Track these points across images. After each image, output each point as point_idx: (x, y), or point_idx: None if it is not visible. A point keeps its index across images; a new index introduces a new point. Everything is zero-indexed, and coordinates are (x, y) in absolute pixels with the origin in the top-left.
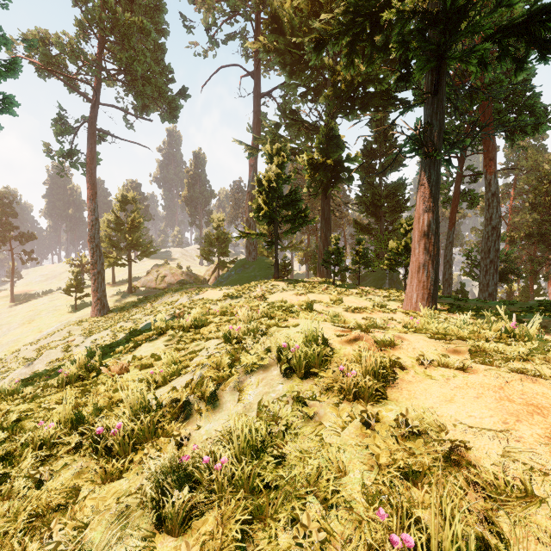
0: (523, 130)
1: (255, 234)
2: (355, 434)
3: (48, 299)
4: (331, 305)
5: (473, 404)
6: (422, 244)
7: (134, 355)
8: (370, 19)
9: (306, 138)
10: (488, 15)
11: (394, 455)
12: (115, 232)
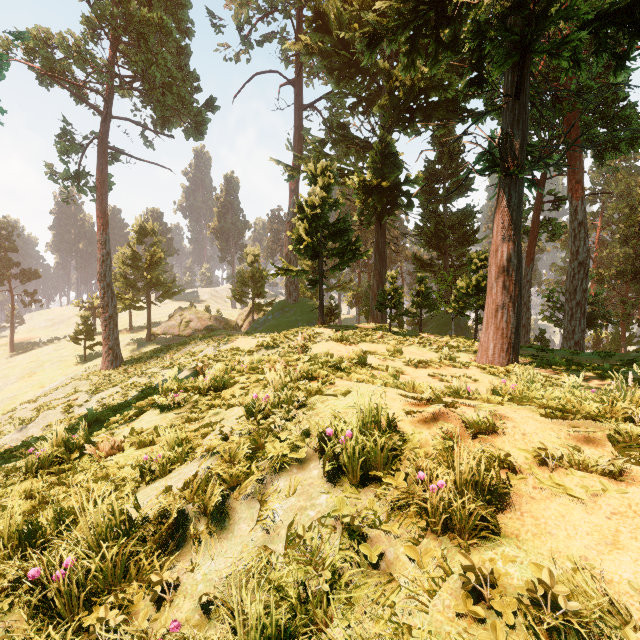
0: (616, 147)
1: (295, 271)
2: (453, 610)
3: (53, 348)
4: (388, 357)
5: None
6: (500, 283)
7: (133, 428)
8: (435, 8)
9: (357, 157)
10: None
11: None
12: (132, 270)
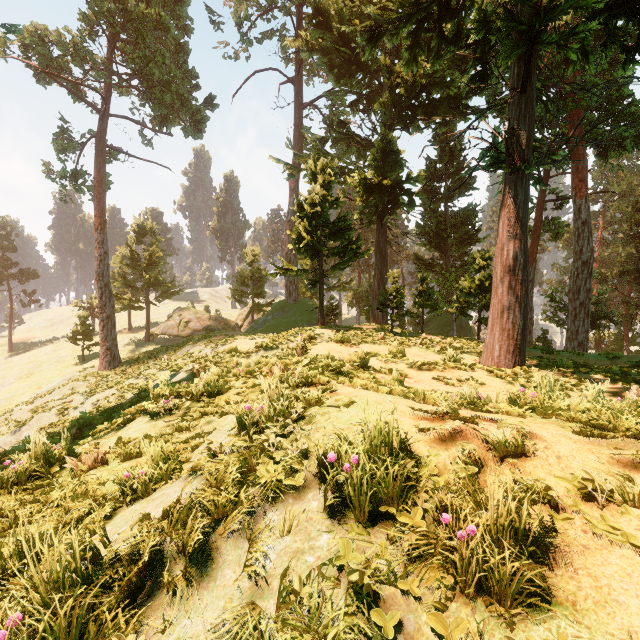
0: (621, 145)
1: (295, 270)
2: None
3: (52, 348)
4: (390, 360)
5: None
6: (506, 282)
7: (120, 437)
8: (438, 1)
9: (358, 155)
10: None
11: None
12: (131, 269)
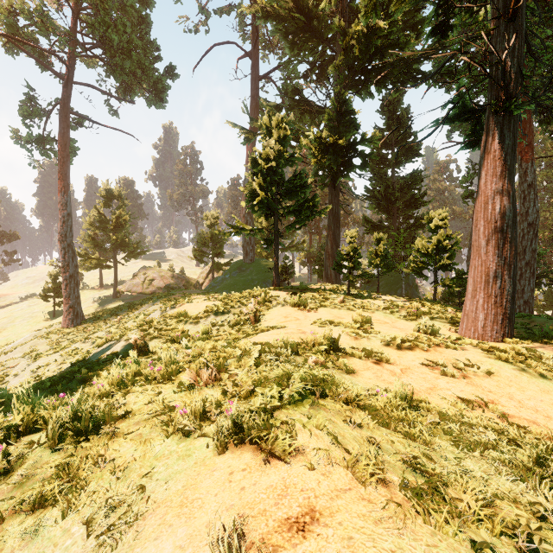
0: None
1: (249, 229)
2: None
3: (28, 304)
4: (360, 334)
5: None
6: (492, 241)
7: None
8: None
9: (311, 122)
10: None
11: None
12: (99, 231)
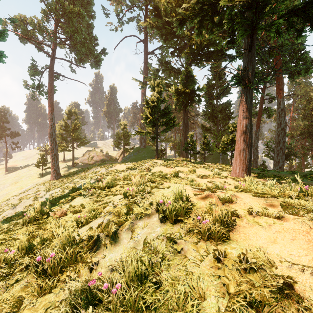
0: (299, 72)
1: (144, 132)
2: (209, 266)
3: (26, 170)
4: (188, 173)
5: (291, 245)
6: (242, 138)
7: (70, 205)
8: (211, 7)
9: (174, 77)
10: (282, 2)
11: (240, 287)
12: (65, 132)
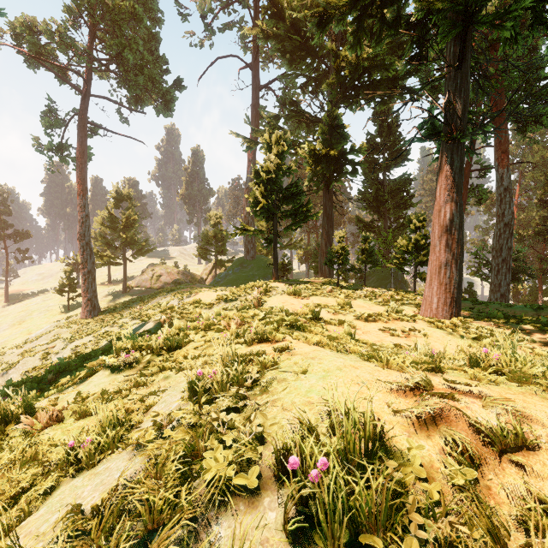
0: (538, 121)
1: (252, 231)
2: None
3: (42, 298)
4: (339, 311)
5: None
6: (443, 241)
7: (80, 391)
8: None
9: (307, 131)
10: None
11: None
12: (110, 230)
